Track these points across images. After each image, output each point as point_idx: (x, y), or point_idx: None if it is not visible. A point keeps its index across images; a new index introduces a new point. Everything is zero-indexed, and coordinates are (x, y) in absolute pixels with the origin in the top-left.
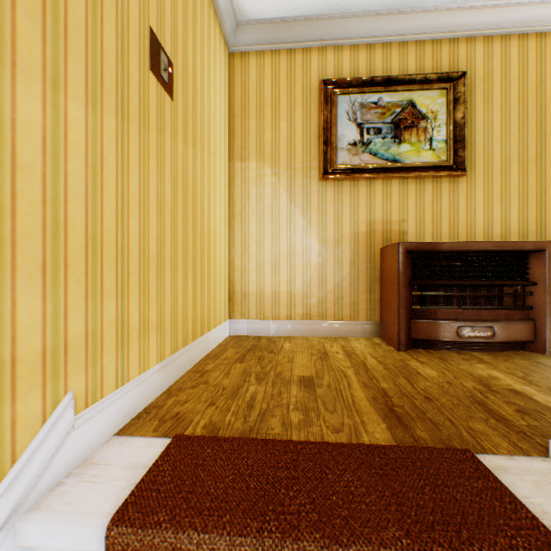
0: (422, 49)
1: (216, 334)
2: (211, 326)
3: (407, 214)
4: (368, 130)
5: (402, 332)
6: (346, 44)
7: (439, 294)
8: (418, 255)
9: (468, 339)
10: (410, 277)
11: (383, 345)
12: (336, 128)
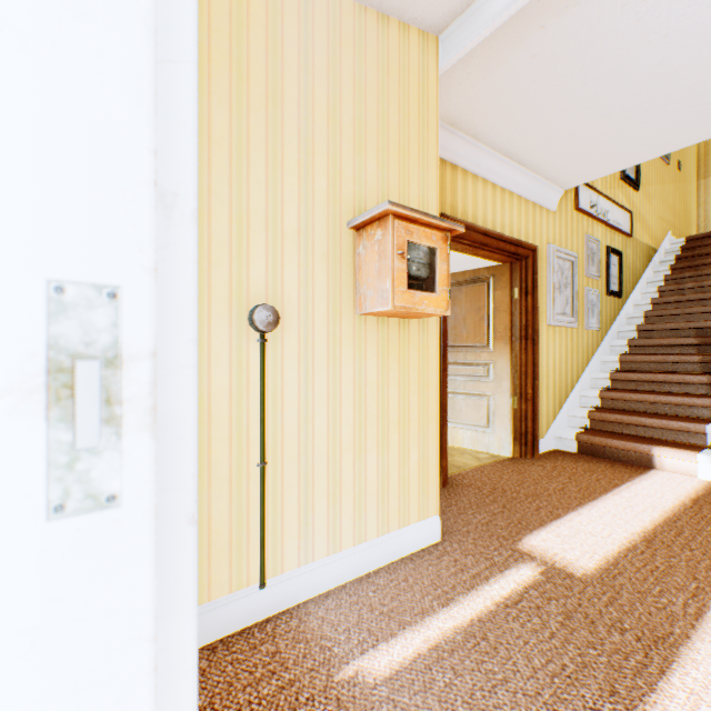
0: None
1: None
2: None
3: None
4: None
5: None
6: None
7: None
8: None
9: None
10: None
11: None
12: None
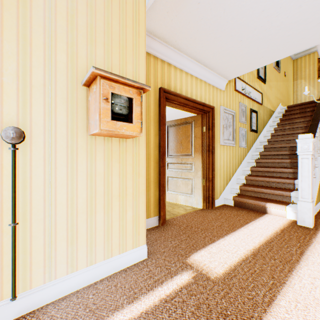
0: None
1: None
2: None
3: None
4: None
5: None
6: None
7: None
8: None
9: None
10: None
11: None
12: None
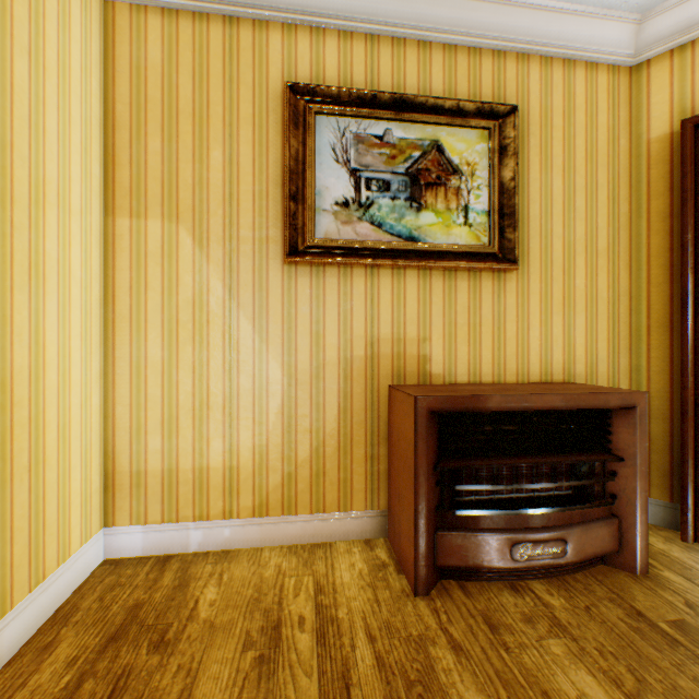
0: (453, 59)
1: (41, 599)
2: (15, 597)
3: (431, 328)
4: (369, 182)
5: (423, 561)
6: (332, 26)
7: (484, 487)
8: (450, 414)
9: (529, 563)
10: (436, 455)
11: (391, 572)
12: (313, 173)
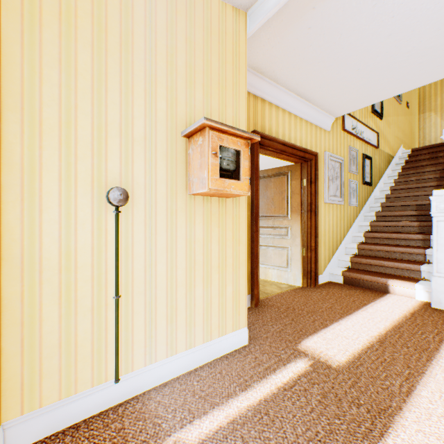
0: None
1: None
2: None
3: None
4: None
5: None
6: None
7: None
8: None
9: None
10: None
11: None
12: None
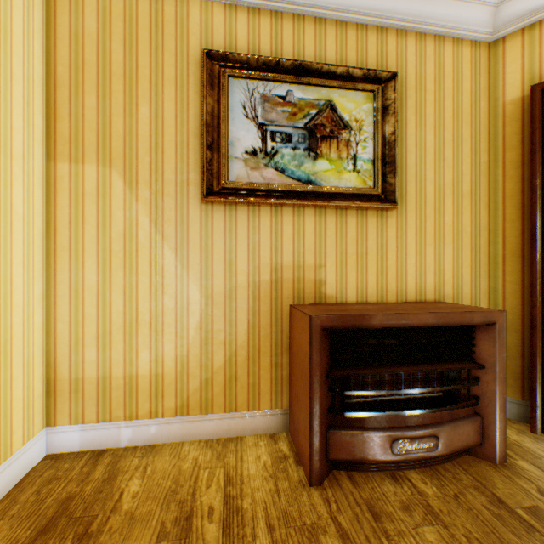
0: (344, 33)
1: None
2: None
3: (326, 257)
4: (274, 134)
5: (316, 456)
6: (242, 4)
7: (368, 393)
8: (340, 330)
9: (406, 456)
10: (328, 365)
11: (291, 464)
12: (226, 126)
